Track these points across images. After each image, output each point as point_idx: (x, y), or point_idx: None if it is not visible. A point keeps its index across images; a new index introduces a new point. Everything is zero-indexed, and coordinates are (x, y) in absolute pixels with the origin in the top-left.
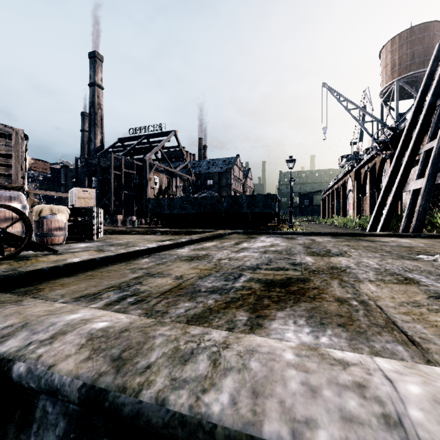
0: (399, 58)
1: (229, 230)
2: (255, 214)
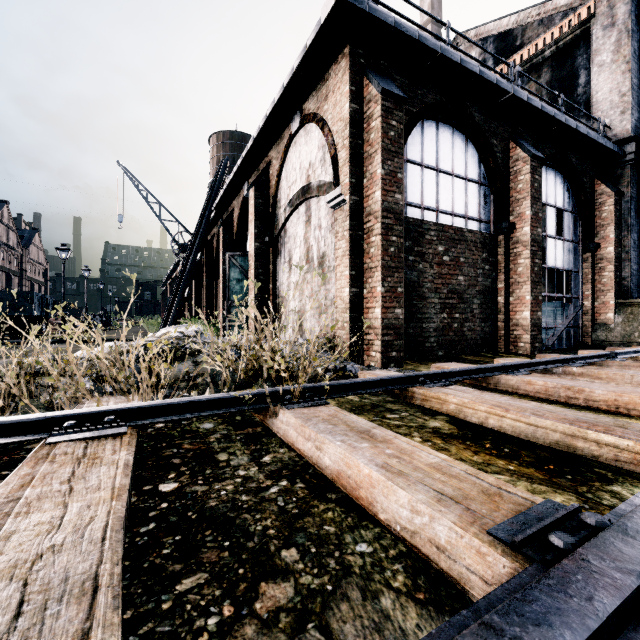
0: (223, 156)
1: None
2: None
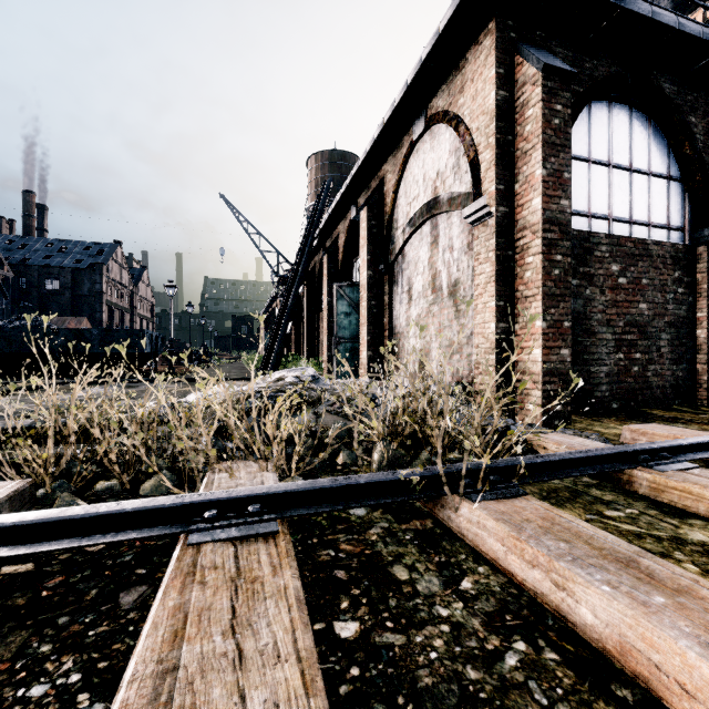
0: (322, 179)
1: (57, 380)
2: (113, 355)
